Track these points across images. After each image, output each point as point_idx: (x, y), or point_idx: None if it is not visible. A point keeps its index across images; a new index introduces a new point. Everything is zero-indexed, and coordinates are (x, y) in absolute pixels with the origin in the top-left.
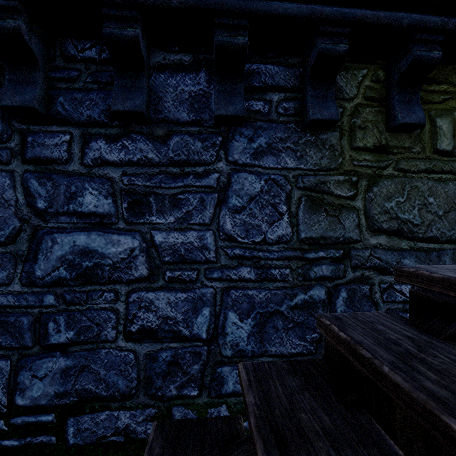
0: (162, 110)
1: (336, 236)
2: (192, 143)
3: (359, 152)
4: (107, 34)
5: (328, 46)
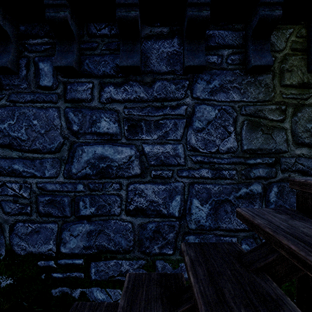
0: (149, 65)
1: (269, 148)
2: (169, 86)
3: (287, 88)
4: (119, 16)
5: (267, 12)
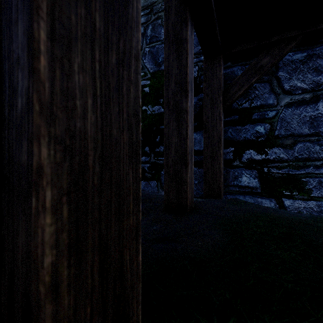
0: None
1: (147, 4)
2: None
3: None
4: None
5: None
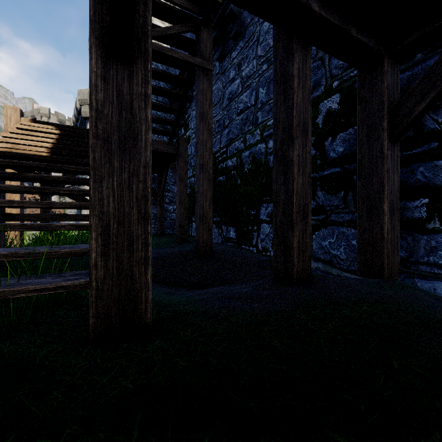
0: (244, 26)
1: None
2: (250, 29)
3: None
4: (226, 15)
5: None
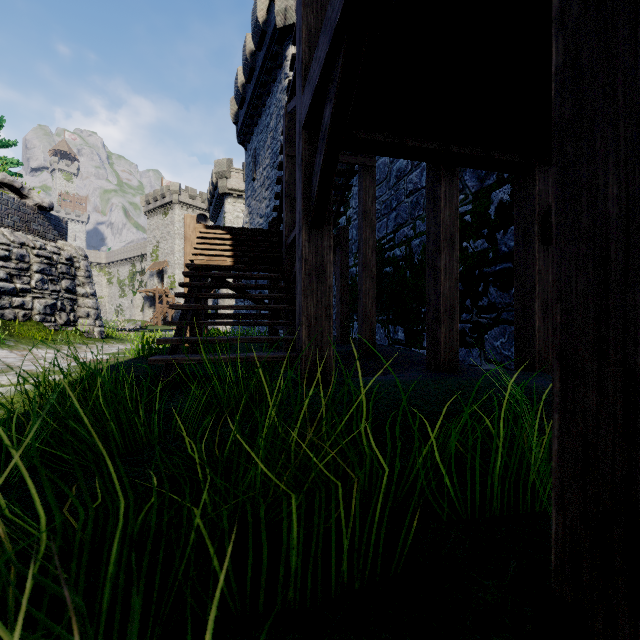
0: None
1: None
2: None
3: None
4: None
5: None
